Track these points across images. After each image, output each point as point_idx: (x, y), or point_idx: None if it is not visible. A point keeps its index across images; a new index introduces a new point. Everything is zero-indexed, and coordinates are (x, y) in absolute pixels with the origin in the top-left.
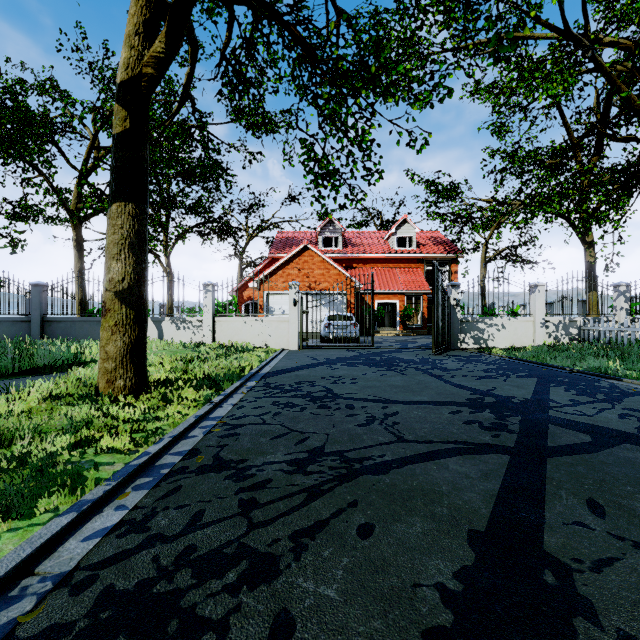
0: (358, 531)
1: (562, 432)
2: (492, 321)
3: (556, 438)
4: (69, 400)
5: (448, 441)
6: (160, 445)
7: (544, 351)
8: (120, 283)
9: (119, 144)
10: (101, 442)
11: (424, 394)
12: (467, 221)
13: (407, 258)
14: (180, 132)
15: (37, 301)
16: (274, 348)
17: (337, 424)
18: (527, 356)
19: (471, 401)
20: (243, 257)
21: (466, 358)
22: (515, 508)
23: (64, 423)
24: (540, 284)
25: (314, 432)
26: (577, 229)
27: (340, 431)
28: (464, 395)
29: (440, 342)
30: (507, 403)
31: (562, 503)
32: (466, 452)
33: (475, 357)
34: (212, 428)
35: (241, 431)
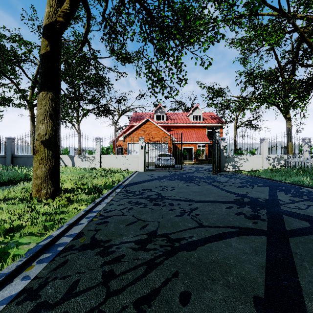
0: (180, 298)
1: (292, 220)
2: (241, 157)
3: (290, 224)
4: (14, 201)
5: (228, 226)
6: (60, 230)
7: (268, 172)
8: (44, 136)
9: (43, 59)
10: (25, 228)
11: (211, 196)
12: (227, 107)
13: (198, 125)
14: (83, 60)
15: (9, 147)
16: (131, 171)
17: (164, 215)
18: (260, 175)
19: (237, 200)
20: (116, 125)
21: (229, 176)
22: (279, 277)
23: (7, 216)
24: (265, 138)
25: (151, 220)
26: (283, 111)
27: (166, 220)
28: (232, 197)
29: (216, 167)
30: (256, 202)
31: (308, 273)
32: (240, 234)
33: (234, 175)
34: (93, 218)
35: (109, 220)
